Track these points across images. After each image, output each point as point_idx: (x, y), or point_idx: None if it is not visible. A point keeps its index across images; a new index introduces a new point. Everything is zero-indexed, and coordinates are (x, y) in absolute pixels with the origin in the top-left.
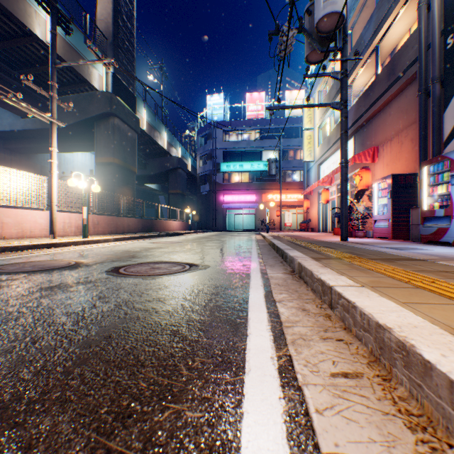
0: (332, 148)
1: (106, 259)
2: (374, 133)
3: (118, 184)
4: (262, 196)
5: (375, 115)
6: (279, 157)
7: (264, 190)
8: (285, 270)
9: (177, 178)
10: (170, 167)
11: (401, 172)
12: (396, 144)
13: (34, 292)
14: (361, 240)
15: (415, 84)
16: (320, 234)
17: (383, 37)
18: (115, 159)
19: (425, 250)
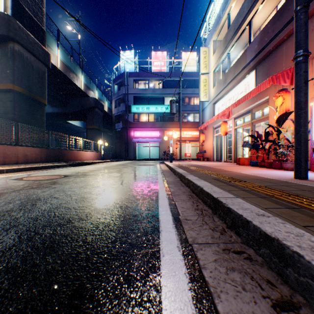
0: (229, 85)
1: None
2: (286, 57)
3: (19, 113)
4: (165, 133)
5: (288, 38)
6: (179, 99)
7: (166, 128)
8: None
9: (94, 116)
10: (88, 106)
11: None
12: None
13: None
14: None
15: None
16: (222, 163)
17: None
18: (16, 87)
19: None
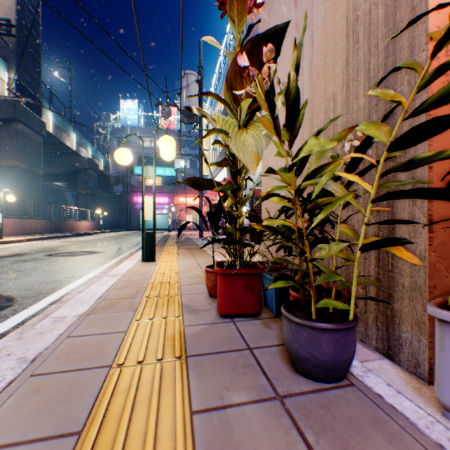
0: (217, 170)
1: (37, 251)
2: None
3: (22, 187)
4: (175, 199)
5: None
6: (185, 169)
7: (176, 193)
8: None
9: (88, 178)
10: (80, 167)
11: None
12: None
13: (18, 262)
14: None
15: None
16: (207, 233)
17: None
18: (20, 163)
19: None
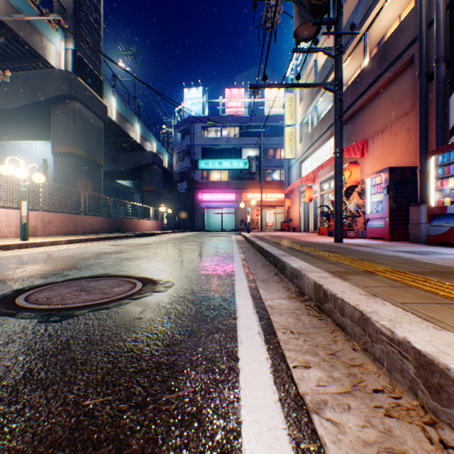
0: (315, 144)
1: (24, 272)
2: (362, 127)
3: (80, 178)
4: (242, 195)
5: (363, 108)
6: (260, 155)
7: (244, 189)
8: (288, 291)
9: (152, 174)
10: (144, 163)
11: (395, 166)
12: (389, 136)
13: None
14: (356, 241)
15: (410, 70)
16: (304, 234)
17: (372, 24)
18: (77, 149)
19: (453, 255)
